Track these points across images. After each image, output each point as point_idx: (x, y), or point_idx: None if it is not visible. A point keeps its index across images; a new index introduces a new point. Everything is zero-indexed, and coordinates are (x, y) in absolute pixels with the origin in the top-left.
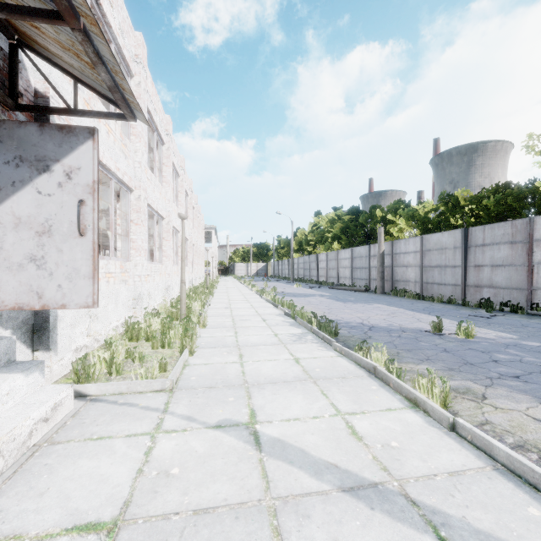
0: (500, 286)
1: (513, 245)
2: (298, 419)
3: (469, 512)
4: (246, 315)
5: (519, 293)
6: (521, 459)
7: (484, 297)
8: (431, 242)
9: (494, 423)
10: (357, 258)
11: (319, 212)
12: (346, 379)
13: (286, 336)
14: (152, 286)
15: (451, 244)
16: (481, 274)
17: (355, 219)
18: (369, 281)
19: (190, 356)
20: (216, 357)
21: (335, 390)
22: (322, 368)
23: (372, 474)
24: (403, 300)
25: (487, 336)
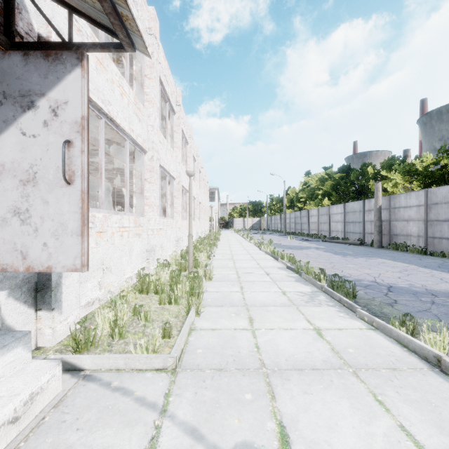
0: None
1: None
2: None
3: None
4: (249, 268)
5: None
6: None
7: None
8: (439, 195)
9: None
10: (349, 212)
11: (308, 172)
12: (399, 372)
13: (296, 295)
14: (164, 238)
15: None
16: None
17: (346, 176)
18: (364, 234)
19: (196, 316)
20: (224, 320)
21: (392, 394)
22: (356, 349)
23: None
24: (407, 255)
25: None
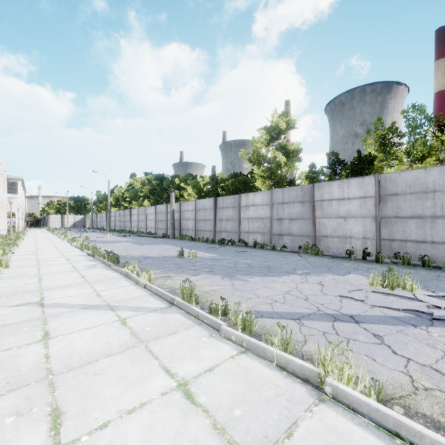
0: (229, 231)
1: (234, 209)
2: (71, 296)
3: (128, 304)
4: (52, 258)
5: (236, 235)
6: (157, 288)
7: (223, 237)
8: (200, 204)
9: (166, 284)
10: (159, 213)
11: (134, 174)
12: (109, 280)
13: (82, 267)
14: None
15: (209, 206)
16: (222, 224)
17: (161, 183)
18: (167, 230)
19: None
20: (19, 282)
21: (99, 284)
22: (98, 278)
23: (98, 303)
24: (183, 242)
25: (205, 256)
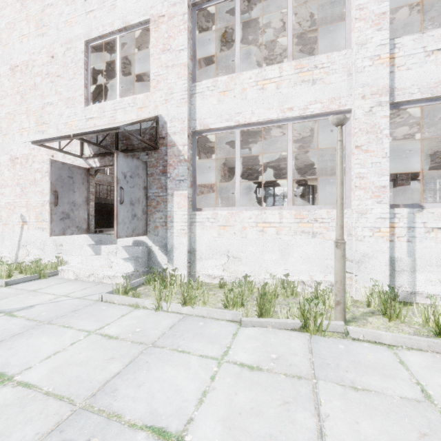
0: None
1: None
2: None
3: None
4: None
5: None
6: None
7: None
8: None
9: None
10: None
11: None
12: None
13: None
14: None
15: None
16: None
17: None
18: None
19: (158, 311)
20: (132, 322)
21: None
22: None
23: None
24: None
25: None
